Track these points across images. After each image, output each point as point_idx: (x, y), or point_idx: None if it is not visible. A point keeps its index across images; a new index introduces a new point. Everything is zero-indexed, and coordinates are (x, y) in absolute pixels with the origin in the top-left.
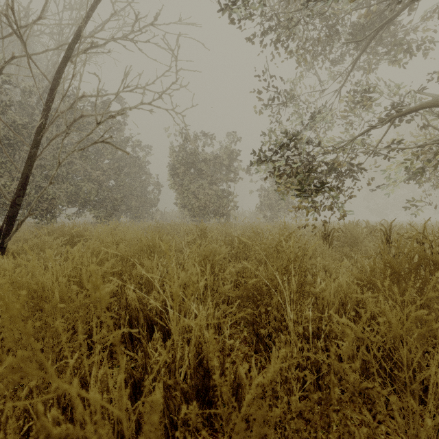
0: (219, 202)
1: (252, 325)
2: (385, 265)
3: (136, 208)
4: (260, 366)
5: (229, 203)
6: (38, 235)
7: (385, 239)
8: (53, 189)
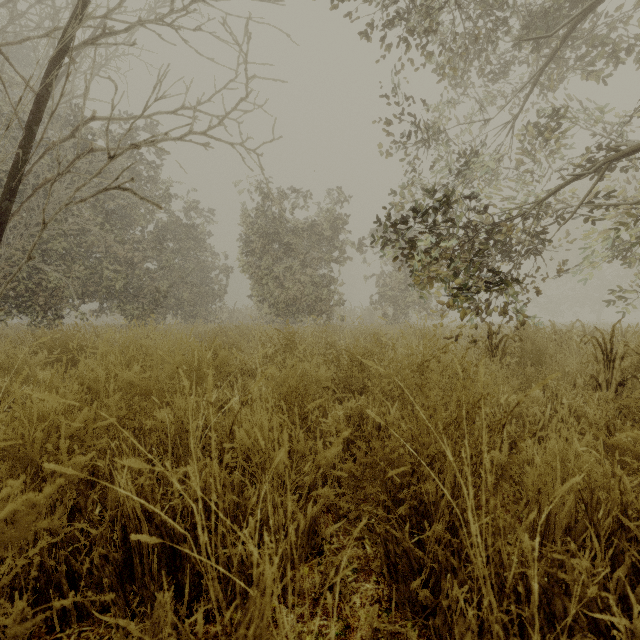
0: (316, 294)
1: (384, 544)
2: None
3: (191, 303)
4: None
5: (331, 295)
6: (4, 347)
7: (602, 354)
8: (54, 272)
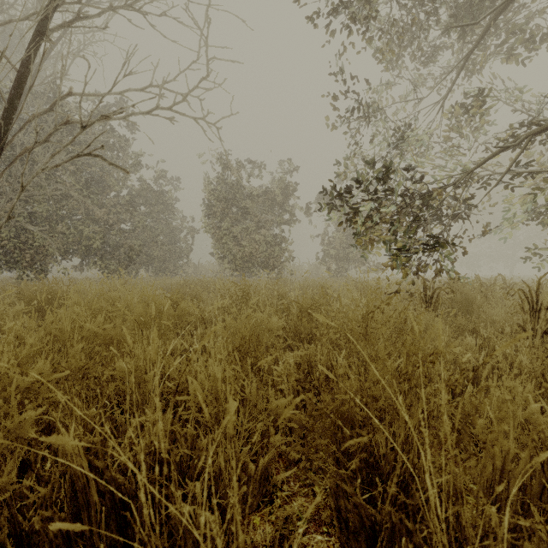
0: (269, 251)
1: (335, 499)
2: None
3: (161, 260)
4: None
5: (282, 252)
6: None
7: (528, 305)
8: (38, 232)
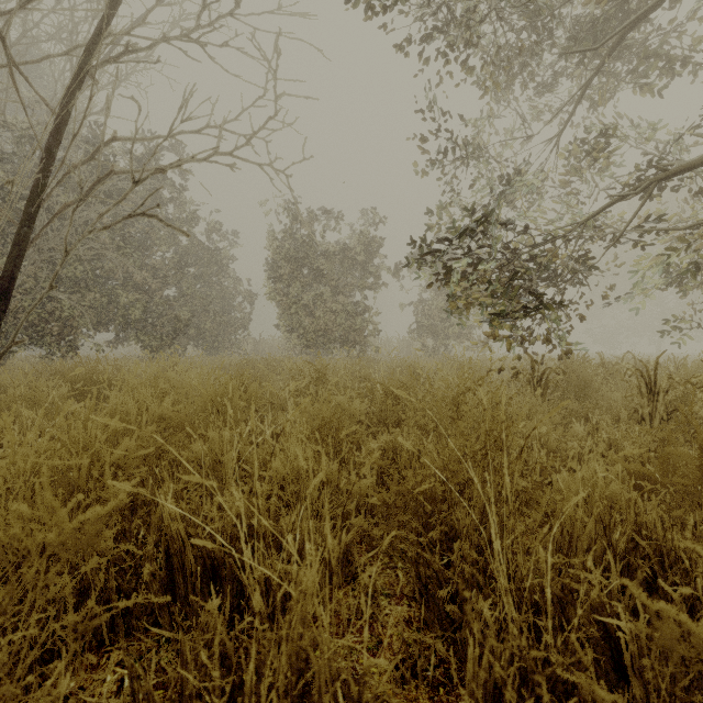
0: (348, 323)
1: (415, 567)
2: (702, 450)
3: (213, 334)
4: (434, 659)
5: (365, 325)
6: (26, 380)
7: (646, 387)
8: (69, 301)
